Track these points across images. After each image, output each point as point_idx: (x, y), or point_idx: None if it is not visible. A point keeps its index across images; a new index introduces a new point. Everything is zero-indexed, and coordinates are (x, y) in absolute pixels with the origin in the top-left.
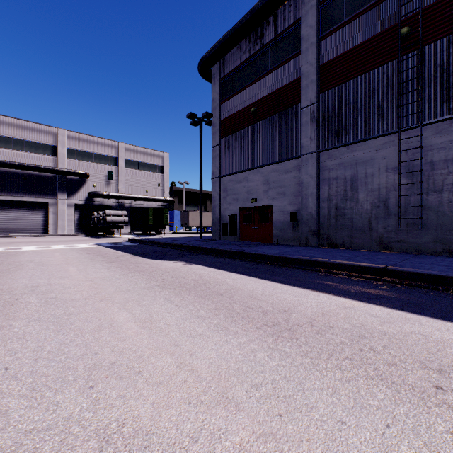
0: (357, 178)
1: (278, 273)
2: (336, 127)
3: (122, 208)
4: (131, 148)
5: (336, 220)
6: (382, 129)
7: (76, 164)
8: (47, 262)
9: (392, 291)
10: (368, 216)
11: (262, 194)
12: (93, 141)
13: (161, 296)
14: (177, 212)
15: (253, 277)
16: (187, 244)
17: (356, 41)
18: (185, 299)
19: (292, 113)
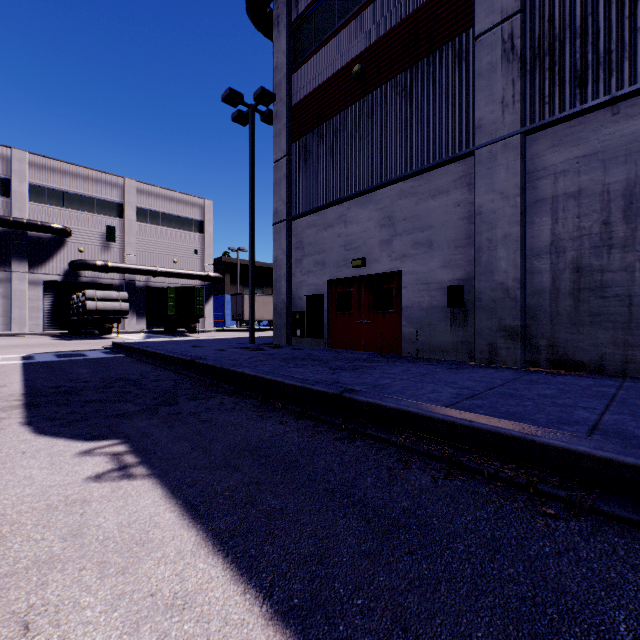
0: None
1: None
2: (577, 64)
3: (132, 289)
4: (147, 190)
5: (577, 301)
6: None
7: (46, 212)
8: None
9: None
10: None
11: (379, 248)
12: (78, 174)
13: None
14: (229, 297)
15: None
16: (203, 360)
17: None
18: None
19: (451, 56)
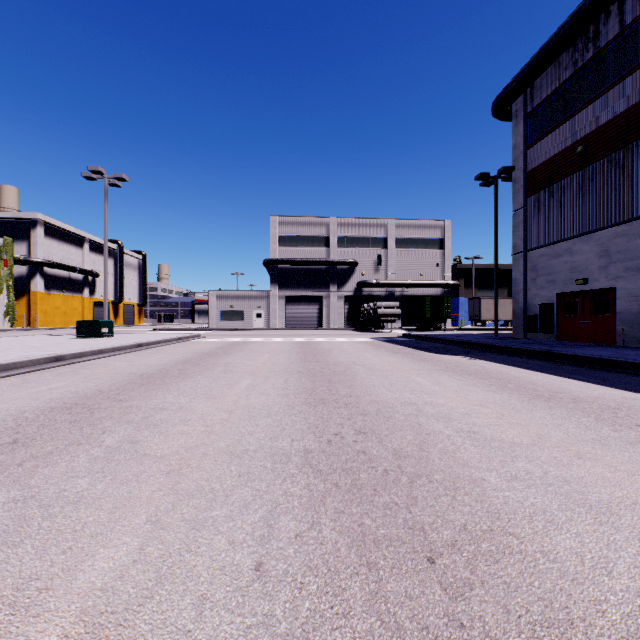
0: None
1: (584, 374)
2: None
3: (392, 298)
4: (402, 224)
5: None
6: None
7: (345, 252)
8: (345, 350)
9: None
10: None
11: (597, 271)
12: (361, 224)
13: (445, 374)
14: (463, 300)
15: (544, 374)
16: (474, 341)
17: None
18: (465, 377)
19: None
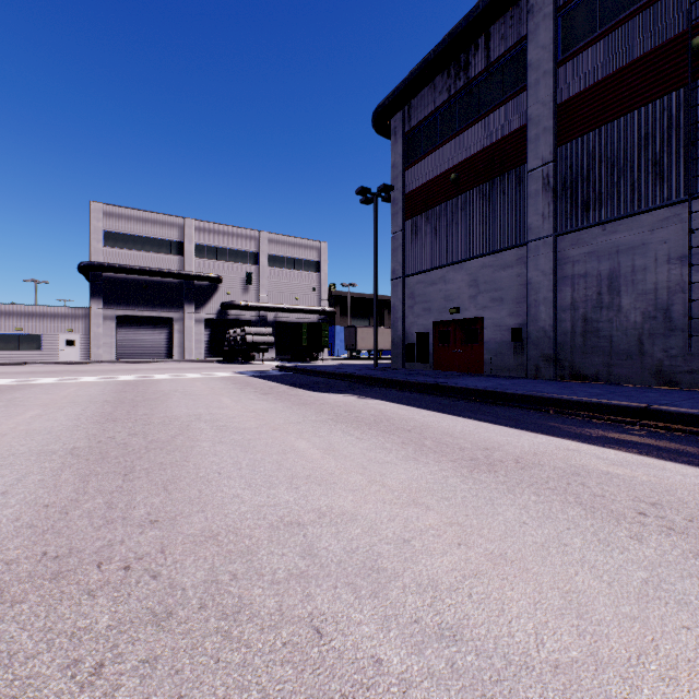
0: (618, 273)
1: (486, 412)
2: (584, 197)
3: (264, 323)
4: (276, 239)
5: (584, 339)
6: (661, 196)
7: (205, 265)
8: (193, 392)
9: (646, 437)
10: (637, 333)
11: (468, 301)
12: (226, 232)
13: (337, 429)
14: (339, 328)
15: (450, 415)
16: (358, 374)
17: (617, 63)
18: (366, 433)
19: (514, 179)
